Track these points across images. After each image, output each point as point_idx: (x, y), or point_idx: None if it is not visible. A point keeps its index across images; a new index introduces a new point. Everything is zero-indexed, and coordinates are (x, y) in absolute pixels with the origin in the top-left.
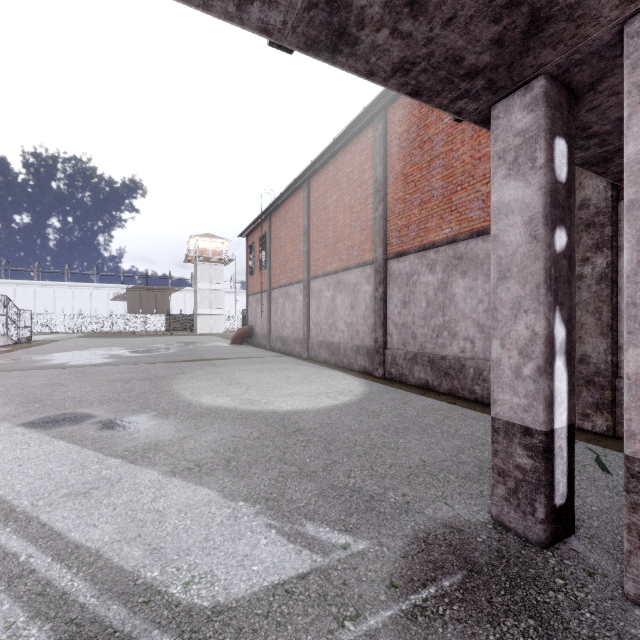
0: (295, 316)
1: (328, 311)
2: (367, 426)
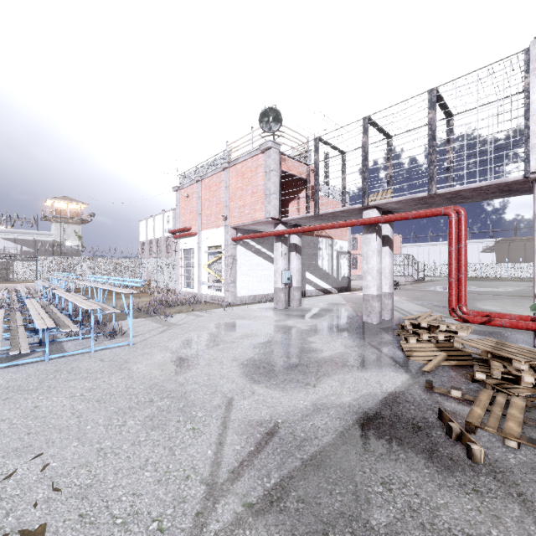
0: None
1: None
2: None
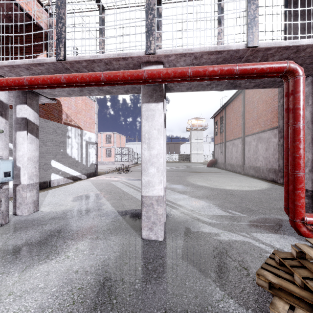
0: (237, 154)
1: (254, 151)
2: (262, 197)
